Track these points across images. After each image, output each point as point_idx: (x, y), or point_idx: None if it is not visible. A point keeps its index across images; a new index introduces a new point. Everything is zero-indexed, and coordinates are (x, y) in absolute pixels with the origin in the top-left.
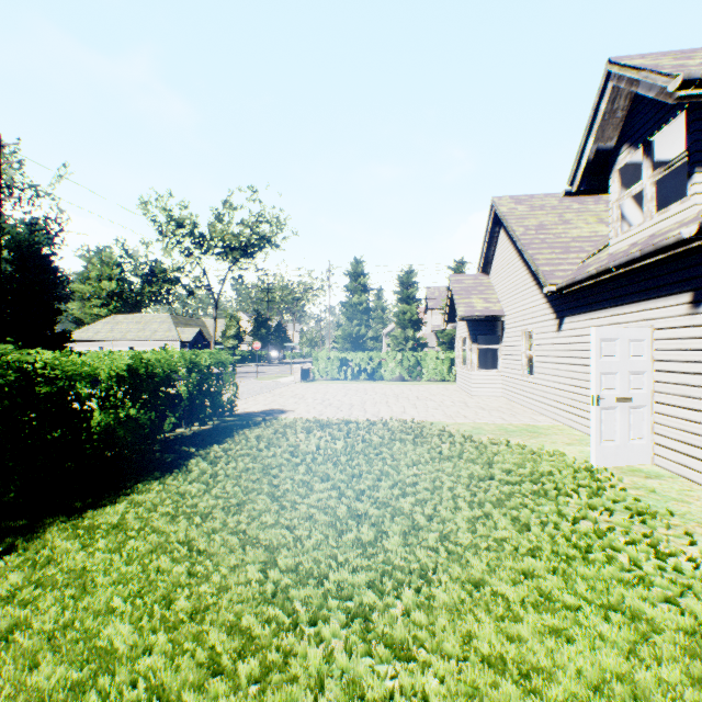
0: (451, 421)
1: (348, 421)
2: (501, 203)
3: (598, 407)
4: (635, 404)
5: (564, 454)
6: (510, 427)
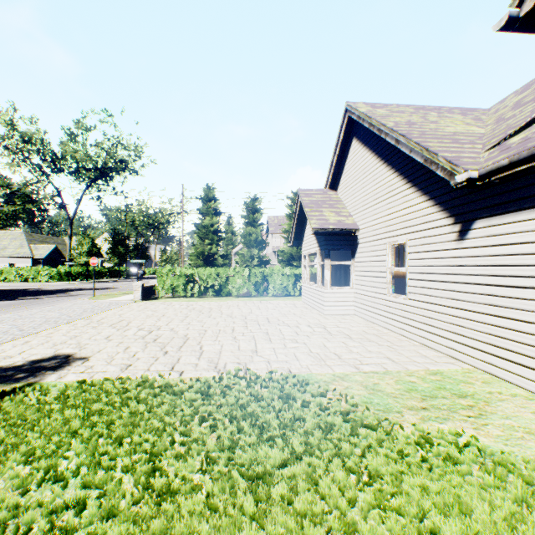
0: (326, 371)
1: (161, 389)
2: (358, 106)
3: None
4: None
5: None
6: (416, 380)
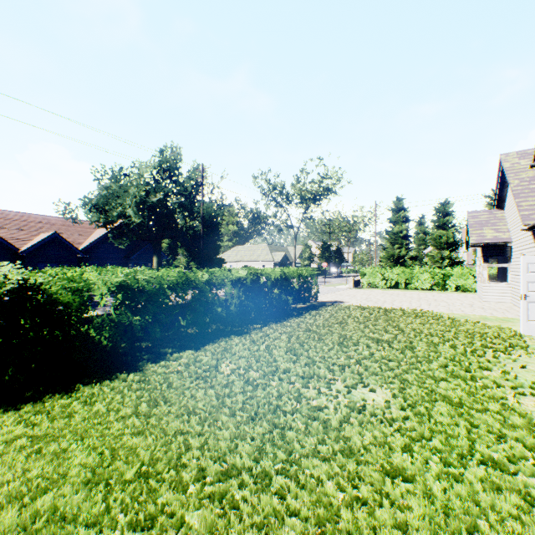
0: (448, 312)
1: (379, 308)
2: (506, 159)
3: (525, 301)
4: None
5: (509, 329)
6: (490, 317)
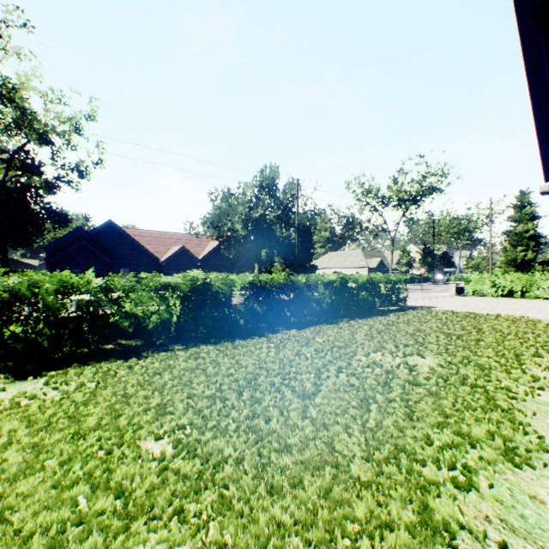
0: None
1: (471, 313)
2: None
3: None
4: None
5: None
6: None
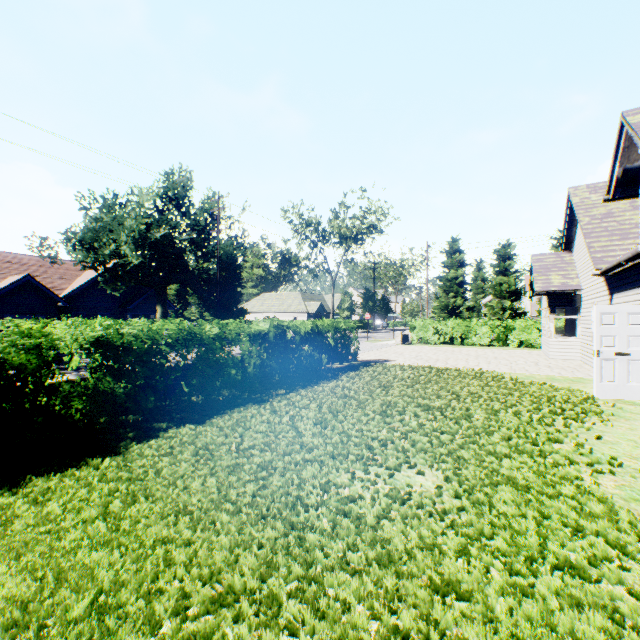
0: (510, 372)
1: (431, 367)
2: (575, 193)
3: (598, 358)
4: (633, 358)
5: (580, 391)
6: (558, 377)
